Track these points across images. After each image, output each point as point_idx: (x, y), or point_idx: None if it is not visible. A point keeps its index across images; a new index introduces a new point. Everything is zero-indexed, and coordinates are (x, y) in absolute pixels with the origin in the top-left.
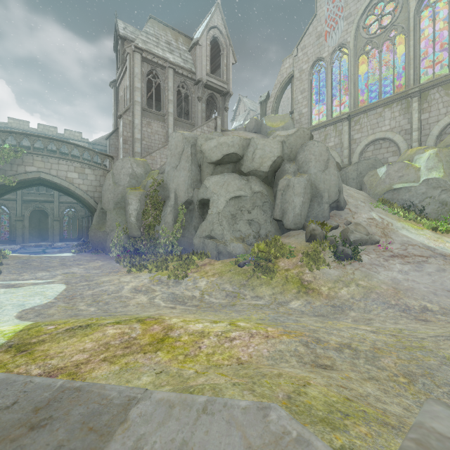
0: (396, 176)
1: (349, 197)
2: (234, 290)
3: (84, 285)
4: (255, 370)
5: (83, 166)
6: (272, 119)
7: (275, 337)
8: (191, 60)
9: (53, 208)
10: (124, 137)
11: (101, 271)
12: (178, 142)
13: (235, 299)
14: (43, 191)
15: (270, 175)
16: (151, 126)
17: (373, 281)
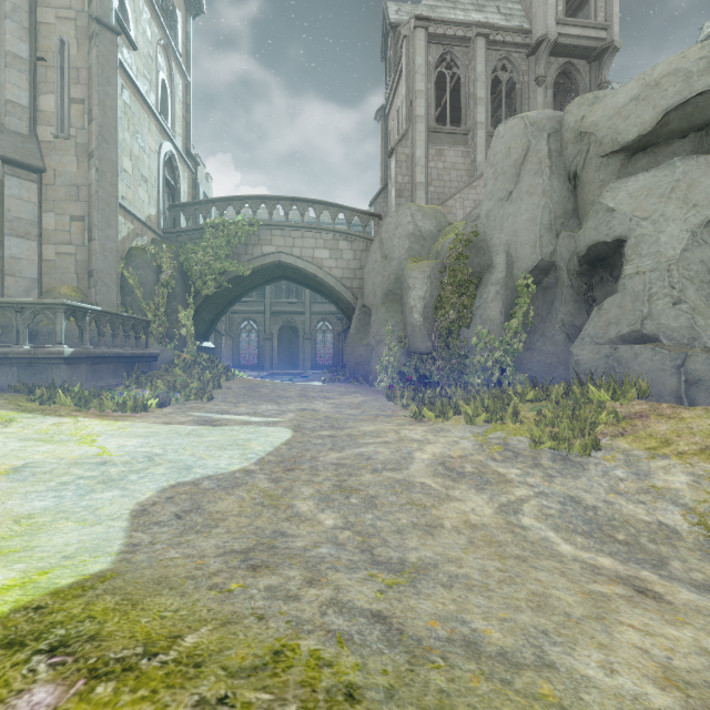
0: None
1: None
2: None
3: (324, 437)
4: None
5: (336, 237)
6: None
7: None
8: (520, 11)
9: (303, 322)
10: (397, 186)
11: (361, 411)
12: (513, 139)
13: None
14: (293, 299)
15: None
16: (443, 156)
17: None
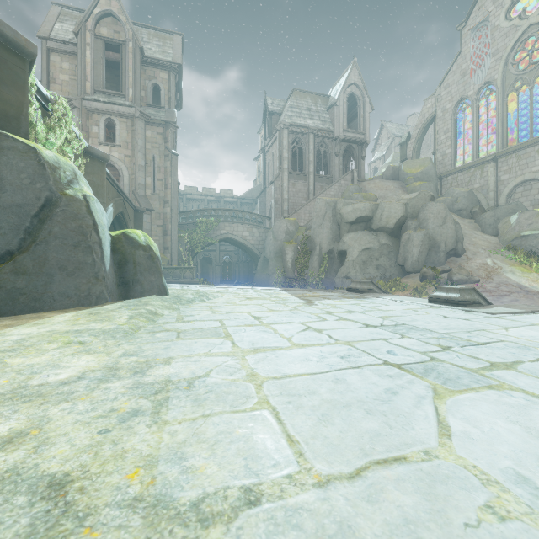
0: (525, 224)
1: (471, 245)
2: None
3: None
4: None
5: (252, 227)
6: (410, 164)
7: None
8: (329, 118)
9: (215, 256)
10: (275, 199)
11: None
12: (322, 206)
13: None
14: None
15: (395, 230)
16: (295, 186)
17: None
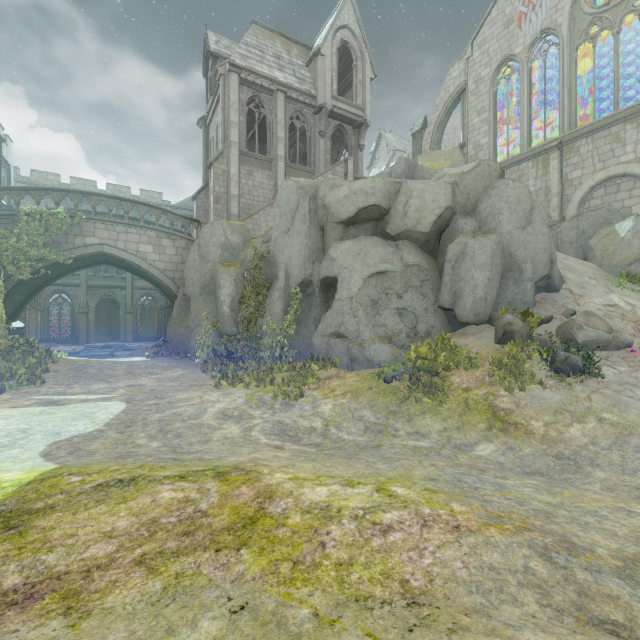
0: None
1: (568, 270)
2: (378, 421)
3: (150, 405)
4: (454, 637)
5: (159, 235)
6: (432, 157)
7: (474, 531)
8: (310, 78)
9: (125, 296)
10: (215, 194)
11: (180, 383)
12: (291, 194)
13: (380, 436)
14: (113, 273)
15: (432, 238)
16: (253, 176)
17: (631, 414)
